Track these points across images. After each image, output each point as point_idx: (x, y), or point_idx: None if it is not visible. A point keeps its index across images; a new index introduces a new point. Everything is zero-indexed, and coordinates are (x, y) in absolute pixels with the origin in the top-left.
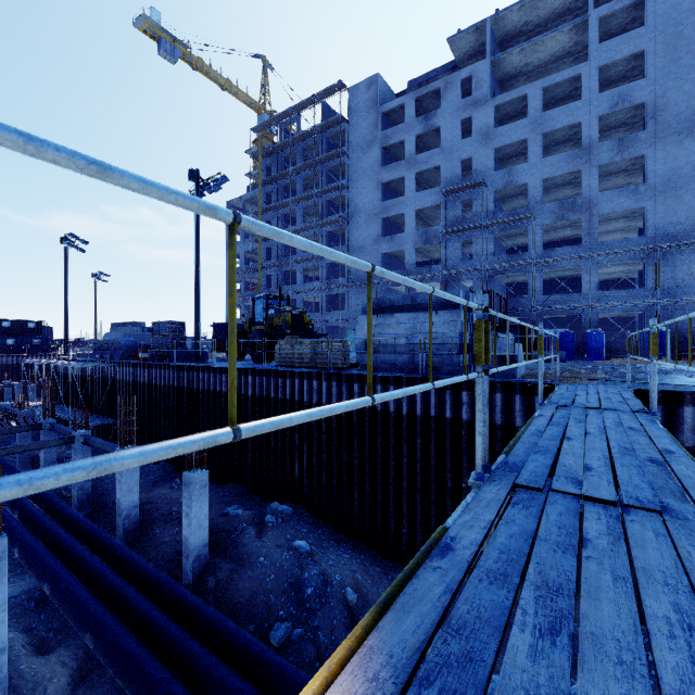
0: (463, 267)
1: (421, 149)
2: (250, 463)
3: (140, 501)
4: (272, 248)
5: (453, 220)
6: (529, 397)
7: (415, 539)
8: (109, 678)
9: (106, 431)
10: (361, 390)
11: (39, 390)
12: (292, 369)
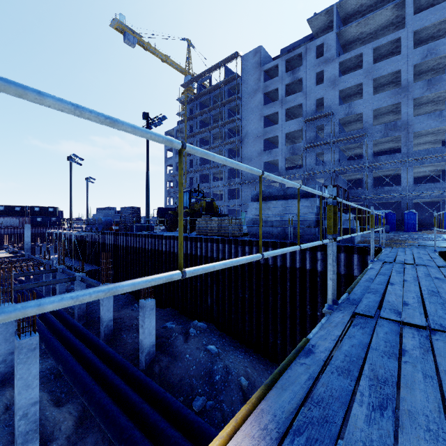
0: (317, 170)
1: (289, 93)
2: (180, 295)
3: (114, 317)
4: (193, 160)
5: (311, 139)
6: (363, 256)
7: (285, 347)
8: (96, 423)
9: (94, 274)
10: (250, 250)
11: (55, 248)
12: (206, 237)
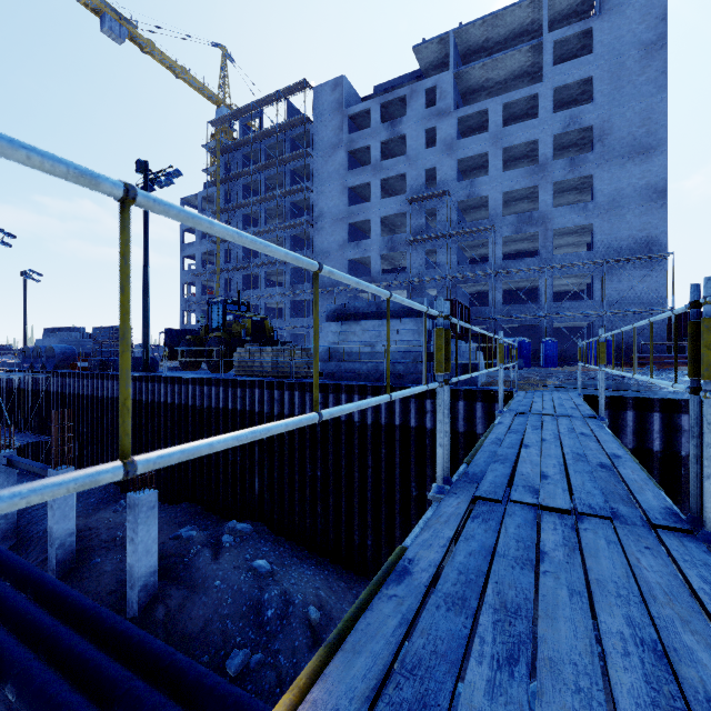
0: (427, 276)
1: (387, 155)
2: (205, 479)
3: (78, 527)
4: (231, 250)
5: (418, 229)
6: (490, 405)
7: (380, 550)
8: None
9: (37, 450)
10: (324, 400)
11: None
12: (252, 379)
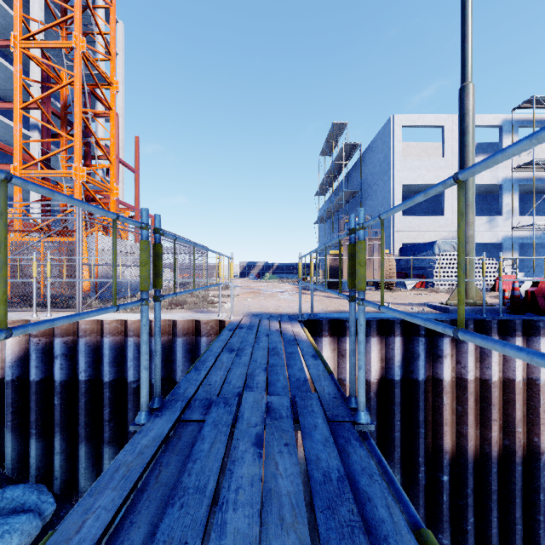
0: None
1: None
2: None
3: None
4: None
5: None
6: None
7: None
8: None
9: None
10: None
11: None
12: None
